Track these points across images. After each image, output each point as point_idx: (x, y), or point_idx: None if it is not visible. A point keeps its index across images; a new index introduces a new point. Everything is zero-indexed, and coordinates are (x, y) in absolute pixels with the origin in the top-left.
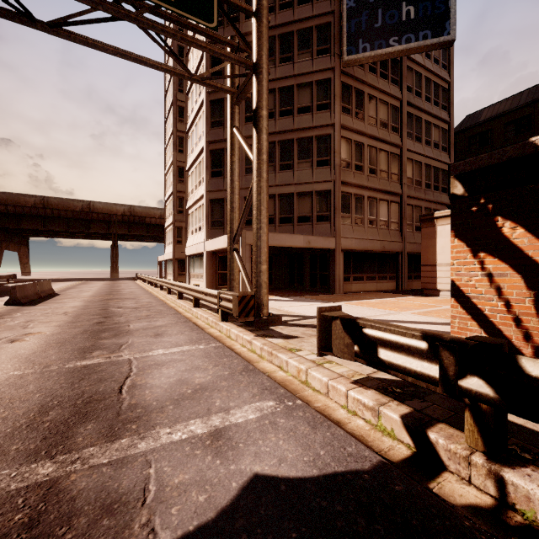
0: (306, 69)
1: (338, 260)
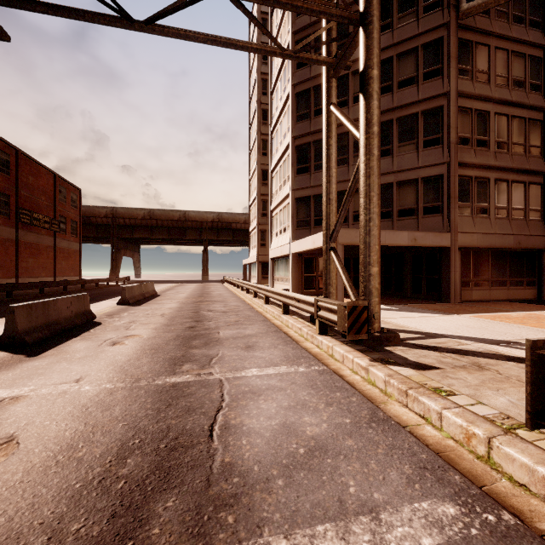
0: (409, 33)
1: (453, 261)
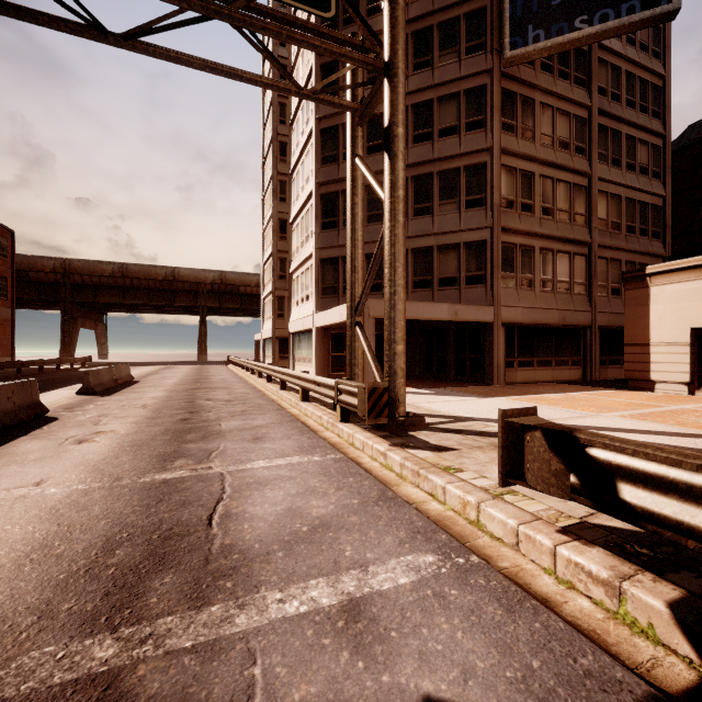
0: (450, 75)
1: (496, 338)
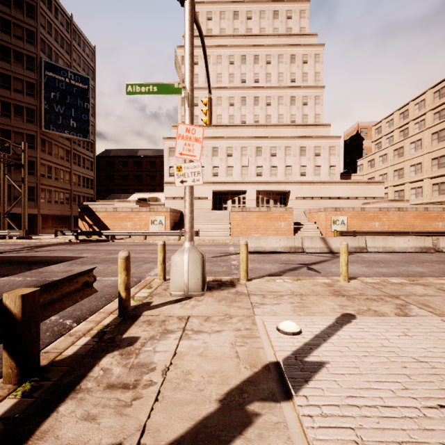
0: (20, 125)
1: (39, 219)
